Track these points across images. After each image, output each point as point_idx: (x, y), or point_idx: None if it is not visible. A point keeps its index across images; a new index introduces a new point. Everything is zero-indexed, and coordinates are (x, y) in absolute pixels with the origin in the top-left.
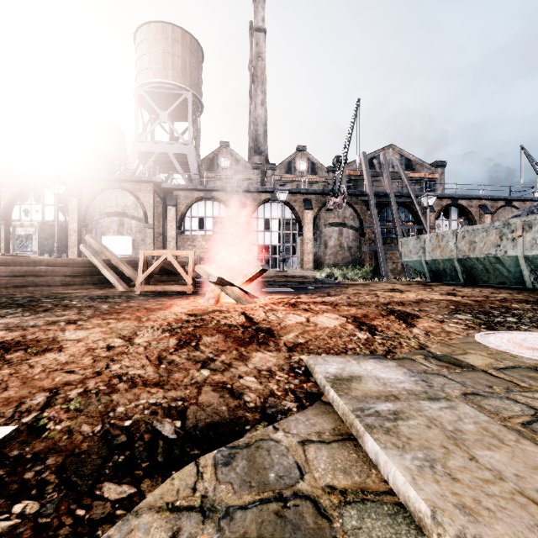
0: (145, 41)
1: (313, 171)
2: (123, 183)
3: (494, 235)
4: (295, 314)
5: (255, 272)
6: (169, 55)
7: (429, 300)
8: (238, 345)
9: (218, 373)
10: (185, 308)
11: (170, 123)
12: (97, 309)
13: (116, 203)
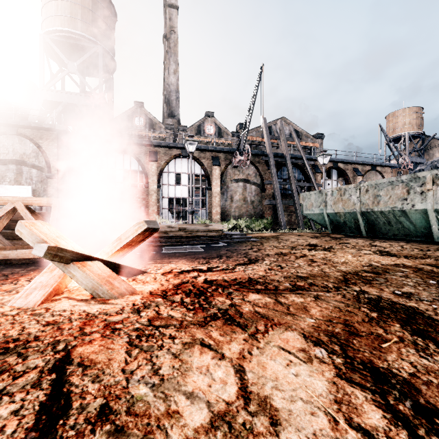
0: None
1: (219, 135)
2: (22, 129)
3: (401, 189)
4: (206, 350)
5: (134, 234)
6: (78, 5)
7: (384, 267)
8: None
9: None
10: None
11: (79, 74)
12: None
13: (12, 150)
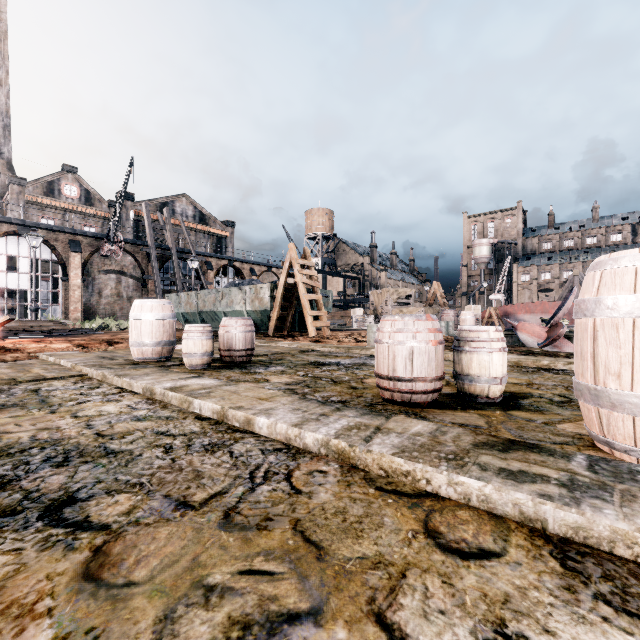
0: None
1: (88, 201)
2: None
3: (213, 298)
4: (38, 344)
5: (3, 321)
6: None
7: None
8: None
9: None
10: None
11: None
12: None
13: None
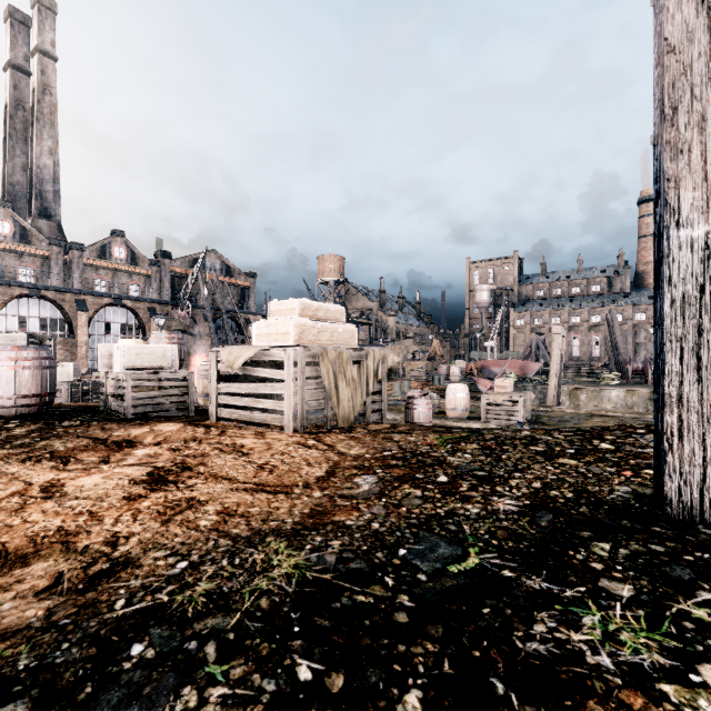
0: None
1: (133, 261)
2: None
3: None
4: None
5: None
6: None
7: None
8: None
9: None
10: None
11: None
12: None
13: None
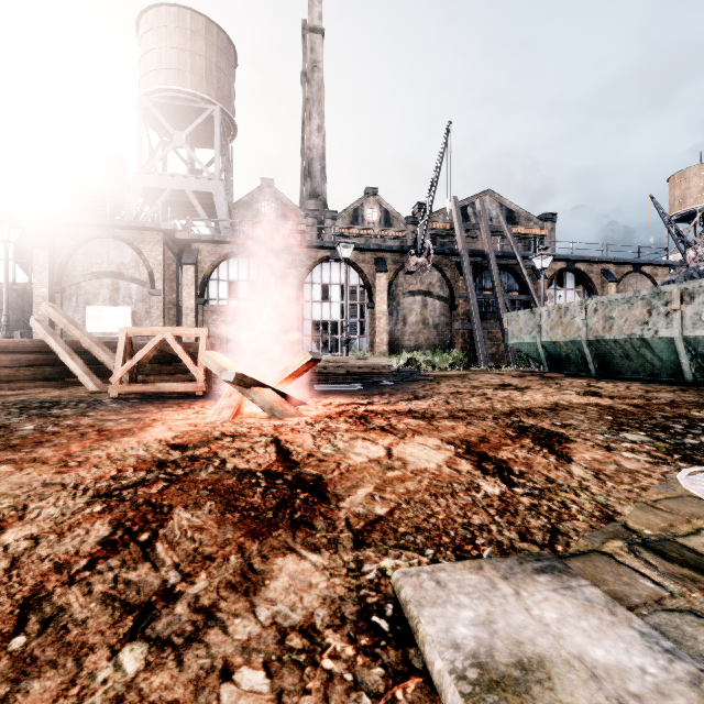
0: (153, 31)
1: (387, 223)
2: (119, 231)
3: (640, 309)
4: (366, 441)
5: (300, 364)
6: (187, 52)
7: (569, 405)
8: (247, 532)
9: (169, 660)
10: (174, 428)
11: (188, 148)
12: (4, 435)
13: (107, 259)
